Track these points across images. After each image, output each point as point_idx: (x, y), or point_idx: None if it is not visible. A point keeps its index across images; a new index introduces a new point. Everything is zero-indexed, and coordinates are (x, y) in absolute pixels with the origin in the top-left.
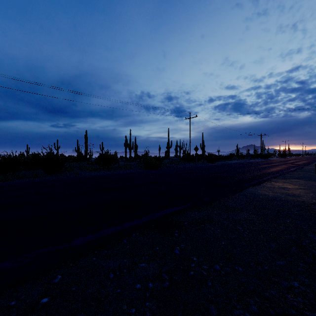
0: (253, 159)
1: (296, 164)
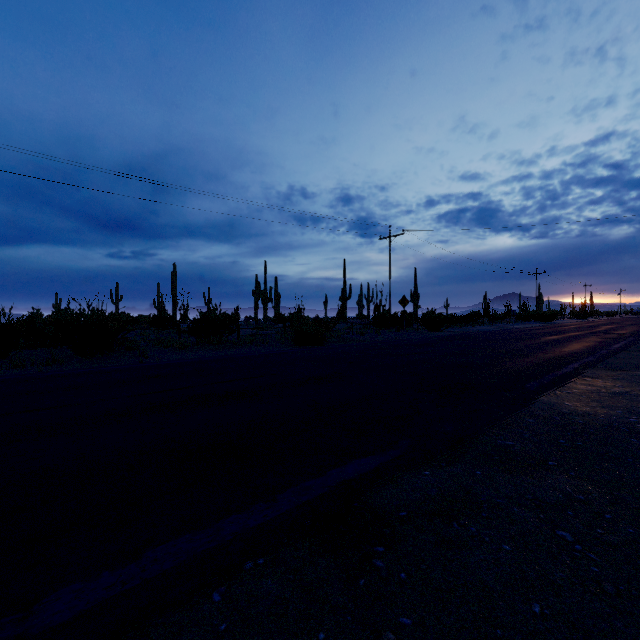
0: (521, 322)
1: (617, 333)
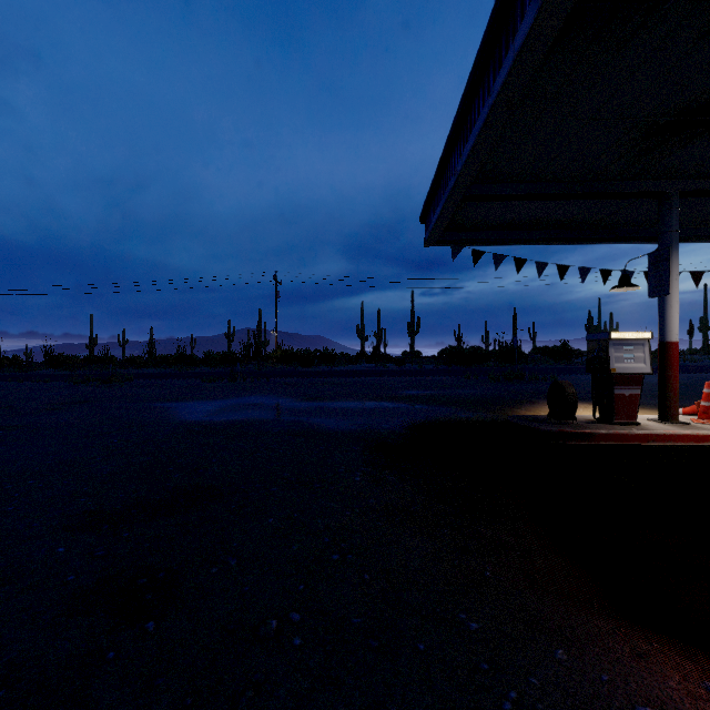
0: None
1: None
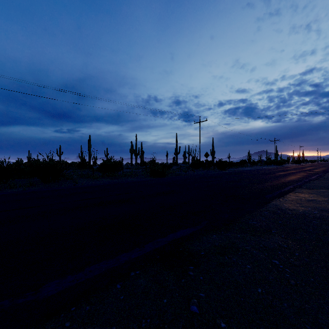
0: (266, 165)
1: (314, 171)
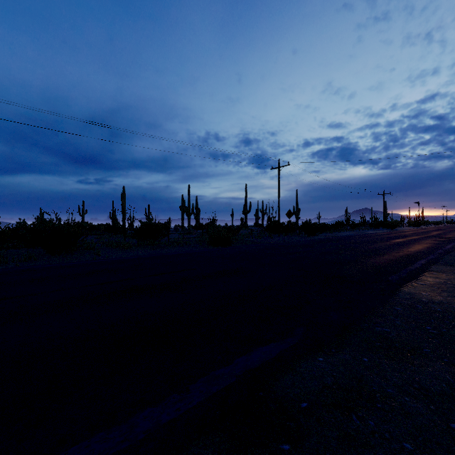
0: (373, 229)
1: (445, 237)
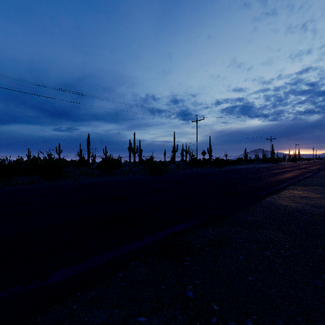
0: (263, 163)
1: (309, 169)
